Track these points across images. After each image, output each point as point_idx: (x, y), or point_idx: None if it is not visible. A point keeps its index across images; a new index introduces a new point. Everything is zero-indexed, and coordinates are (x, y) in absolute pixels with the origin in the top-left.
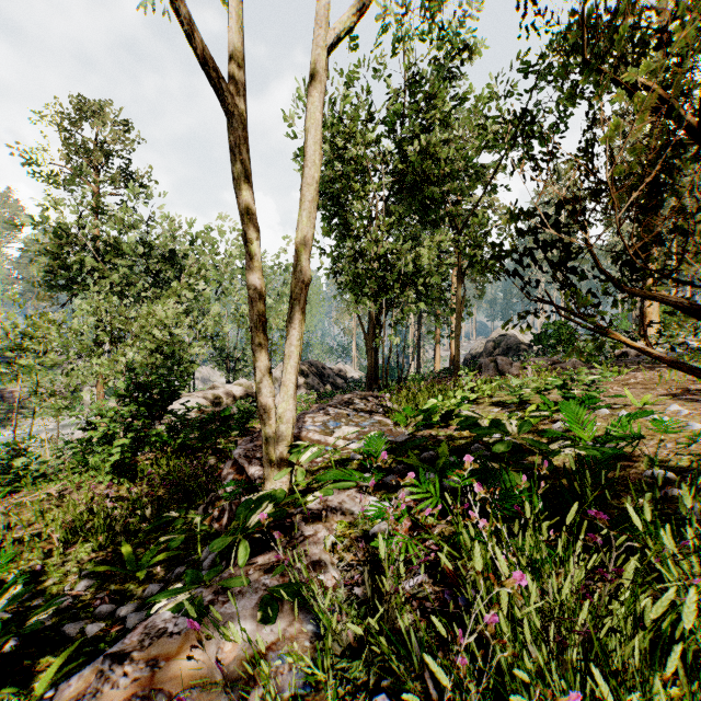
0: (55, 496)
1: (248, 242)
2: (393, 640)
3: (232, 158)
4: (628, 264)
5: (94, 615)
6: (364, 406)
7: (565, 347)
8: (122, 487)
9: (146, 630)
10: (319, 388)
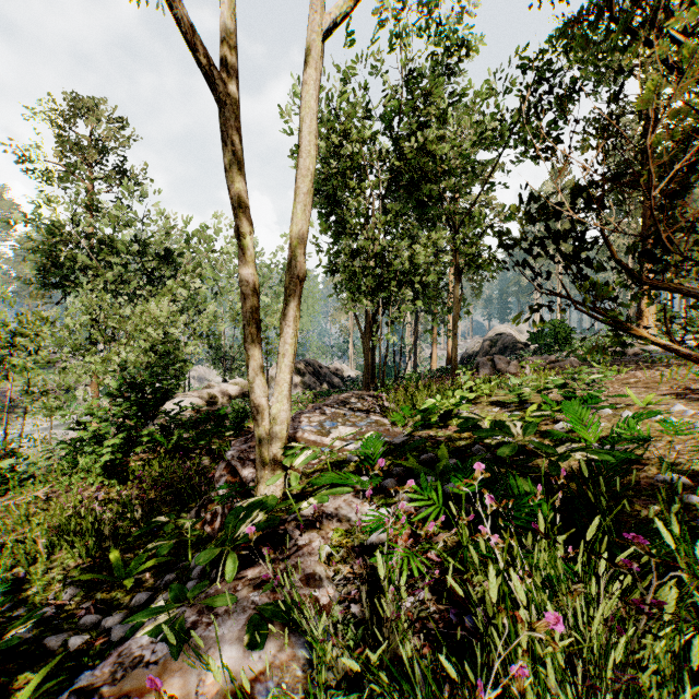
0: (43, 499)
1: (240, 236)
2: (395, 672)
3: (224, 149)
4: (648, 254)
5: (78, 626)
6: (361, 406)
7: (562, 346)
8: (112, 490)
9: (120, 658)
10: (315, 387)
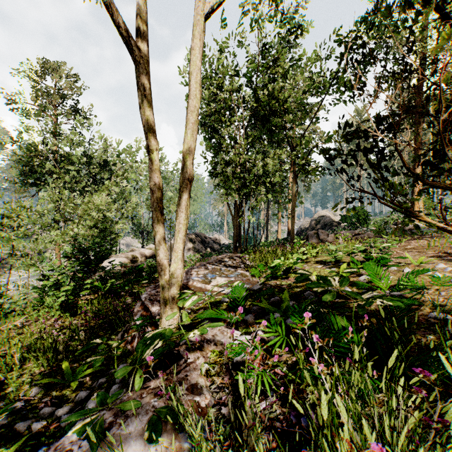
0: (20, 326)
1: (150, 152)
2: None
3: (139, 93)
4: (428, 163)
5: (39, 415)
6: (231, 263)
7: (362, 224)
8: (66, 320)
9: (55, 451)
10: (202, 250)
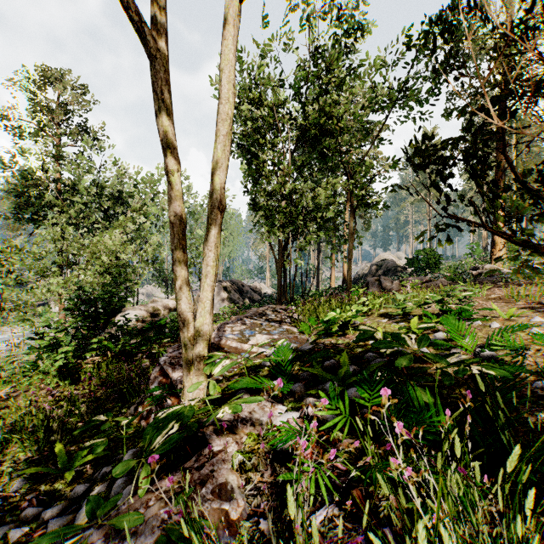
0: (6, 398)
1: (169, 173)
2: None
3: (155, 97)
4: None
5: (20, 517)
6: (274, 317)
7: (432, 269)
8: (66, 389)
9: None
10: (239, 301)
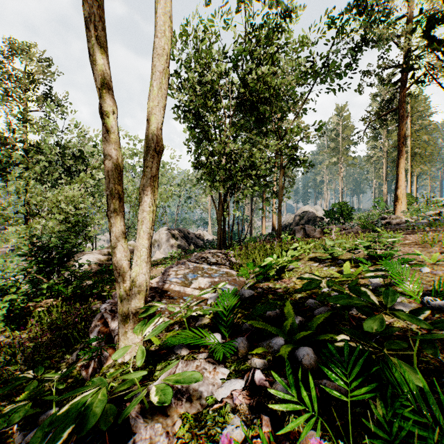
0: None
1: (104, 114)
2: None
3: (88, 32)
4: None
5: None
6: (215, 261)
7: (346, 219)
8: (13, 333)
9: None
10: (185, 246)
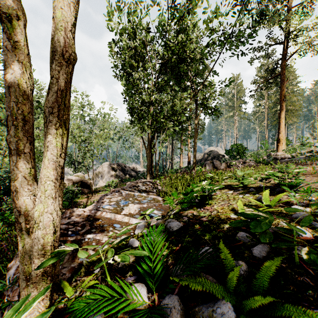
0: None
1: (3, 16)
2: None
3: None
4: None
5: None
6: (144, 188)
7: (241, 156)
8: None
9: None
10: (122, 177)
